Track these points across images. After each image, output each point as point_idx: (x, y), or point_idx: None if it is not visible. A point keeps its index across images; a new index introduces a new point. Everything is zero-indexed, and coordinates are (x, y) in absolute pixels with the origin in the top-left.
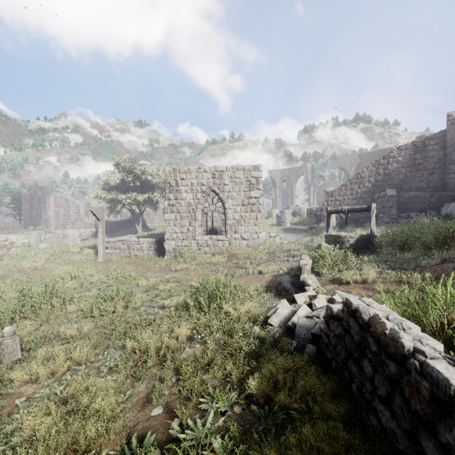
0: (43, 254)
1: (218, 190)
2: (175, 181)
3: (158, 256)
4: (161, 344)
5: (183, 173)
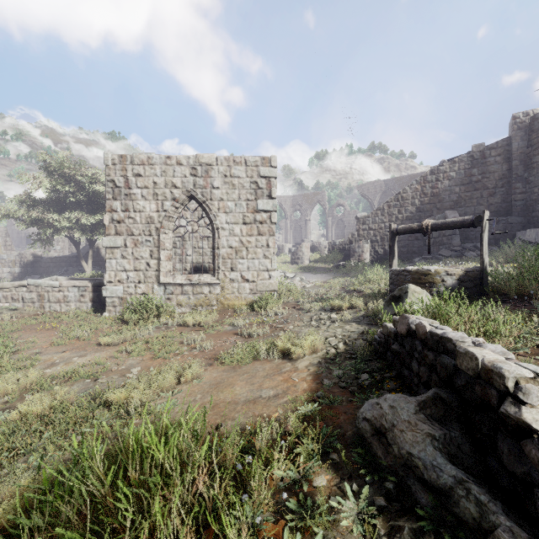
0: None
1: (202, 197)
2: (125, 179)
3: (96, 312)
4: None
5: (138, 164)
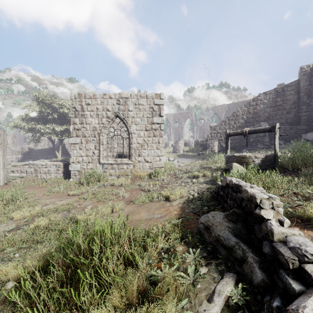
0: None
1: (123, 116)
2: (81, 106)
3: (65, 178)
4: None
5: (88, 98)
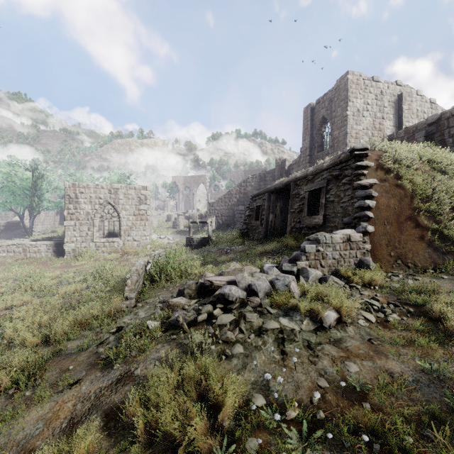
0: None
1: (114, 203)
2: (75, 194)
3: (58, 256)
4: (72, 289)
5: (82, 187)
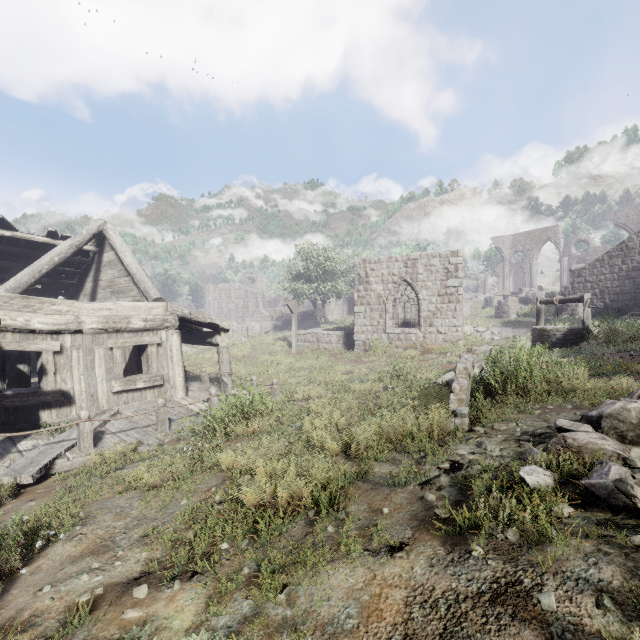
0: (246, 345)
1: (411, 280)
2: (365, 272)
3: (347, 349)
4: (367, 388)
5: (373, 263)
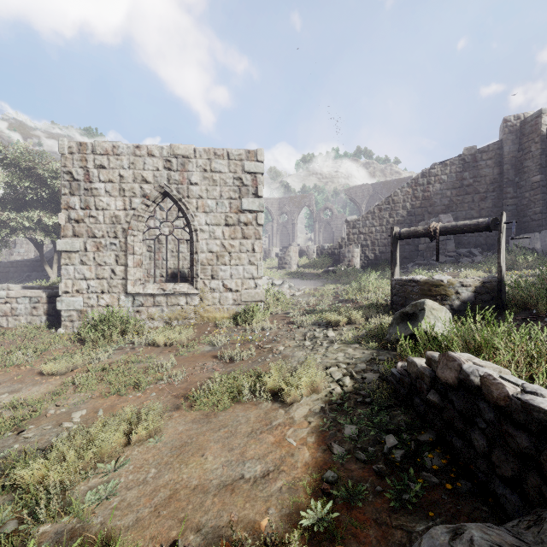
0: None
1: (178, 194)
2: (84, 170)
3: (51, 327)
4: None
5: (101, 154)
